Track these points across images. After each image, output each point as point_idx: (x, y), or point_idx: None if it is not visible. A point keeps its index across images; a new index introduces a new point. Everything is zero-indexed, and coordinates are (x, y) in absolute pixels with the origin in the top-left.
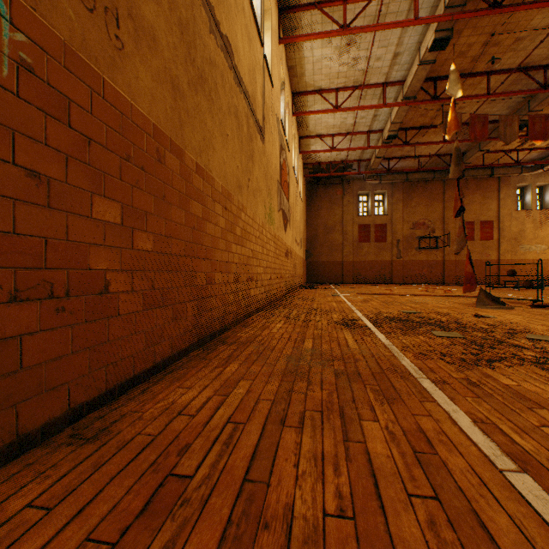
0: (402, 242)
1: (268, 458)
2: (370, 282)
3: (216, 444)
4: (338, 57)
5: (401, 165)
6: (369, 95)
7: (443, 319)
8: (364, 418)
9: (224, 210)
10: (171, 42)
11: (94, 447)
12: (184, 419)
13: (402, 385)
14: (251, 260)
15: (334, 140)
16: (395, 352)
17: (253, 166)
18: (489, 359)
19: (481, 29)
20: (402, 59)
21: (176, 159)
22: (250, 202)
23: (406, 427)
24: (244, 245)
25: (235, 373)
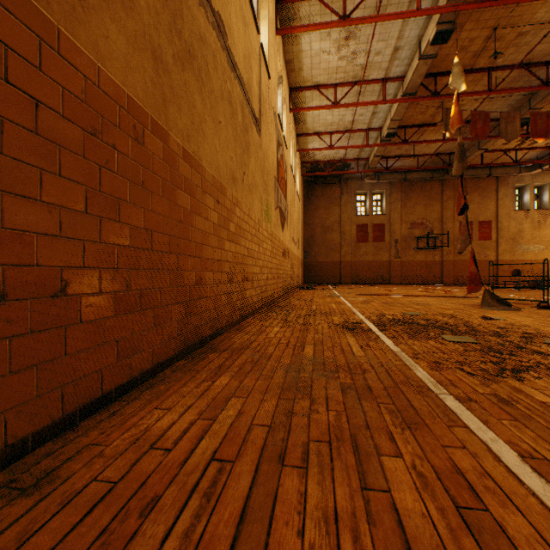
0: (400, 242)
1: (263, 520)
2: (368, 283)
3: (194, 497)
4: (337, 51)
5: (399, 165)
6: (368, 91)
7: (450, 322)
8: (384, 452)
9: (216, 203)
10: (152, 5)
11: (29, 503)
12: (156, 455)
13: (422, 404)
14: (247, 259)
15: (332, 138)
16: (407, 360)
17: (249, 159)
18: (513, 369)
19: (484, 23)
20: (403, 54)
21: (158, 140)
22: (245, 197)
23: (438, 466)
24: (239, 243)
25: (225, 388)
